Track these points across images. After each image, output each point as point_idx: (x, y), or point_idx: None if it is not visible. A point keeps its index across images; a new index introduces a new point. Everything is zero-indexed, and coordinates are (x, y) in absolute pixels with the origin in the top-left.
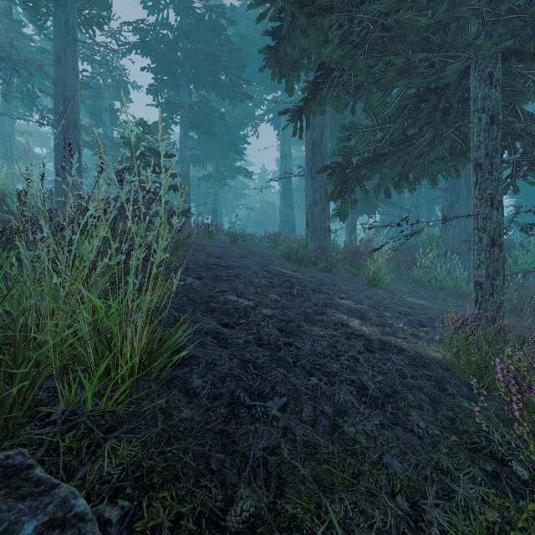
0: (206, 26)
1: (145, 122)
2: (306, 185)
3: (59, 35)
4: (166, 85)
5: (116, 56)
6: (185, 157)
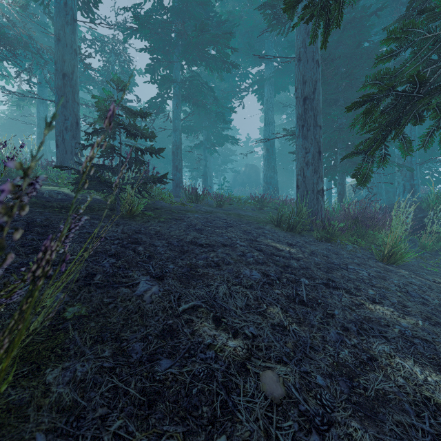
0: (195, 0)
1: (118, 78)
2: (296, 144)
3: (59, 16)
4: (162, 64)
5: (122, 46)
6: (178, 127)
